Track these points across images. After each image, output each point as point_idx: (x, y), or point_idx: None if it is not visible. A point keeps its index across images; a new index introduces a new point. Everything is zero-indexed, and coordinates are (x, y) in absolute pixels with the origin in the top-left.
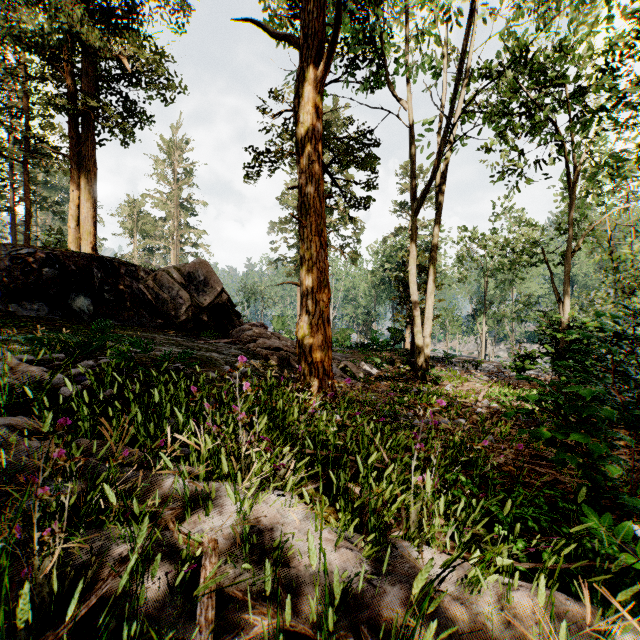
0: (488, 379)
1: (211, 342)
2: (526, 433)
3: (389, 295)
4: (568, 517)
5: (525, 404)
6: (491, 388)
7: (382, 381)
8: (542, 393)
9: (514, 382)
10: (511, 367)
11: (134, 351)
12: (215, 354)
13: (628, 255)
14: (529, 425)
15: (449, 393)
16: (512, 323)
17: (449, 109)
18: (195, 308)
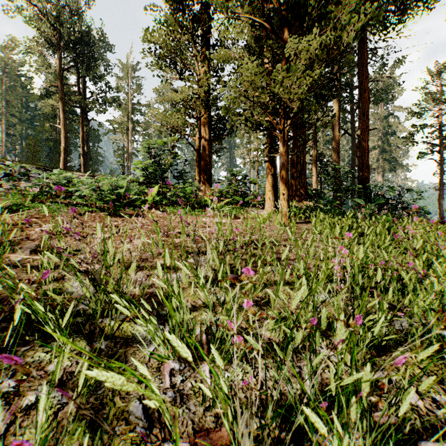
0: None
1: None
2: None
3: None
4: None
5: None
6: None
7: None
8: None
9: None
10: None
11: None
12: None
13: None
14: None
15: None
16: None
17: None
18: None
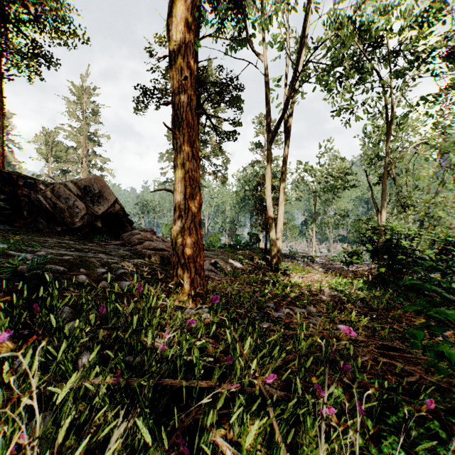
0: (323, 270)
1: (102, 244)
2: (419, 348)
3: (248, 209)
4: (452, 431)
5: (358, 291)
6: (329, 278)
7: (245, 274)
8: (366, 281)
9: (342, 272)
10: (342, 261)
11: (13, 254)
12: (102, 255)
13: (426, 177)
14: (365, 310)
15: (299, 284)
16: (331, 229)
17: (298, 58)
18: (90, 216)
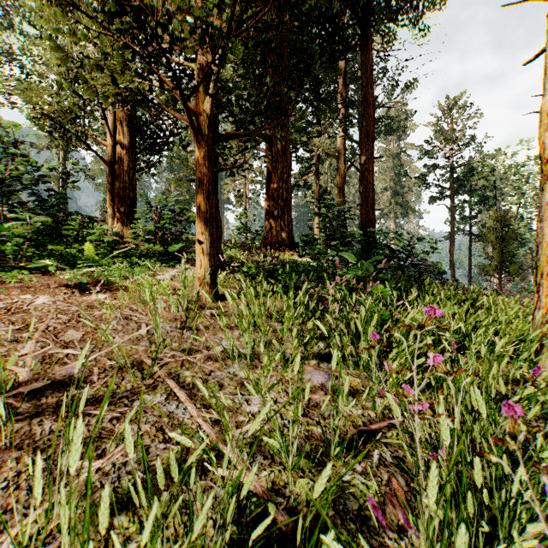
0: None
1: None
2: None
3: None
4: None
5: None
6: None
7: None
8: None
9: None
10: None
11: None
12: None
13: None
14: None
15: None
16: None
17: None
18: None
